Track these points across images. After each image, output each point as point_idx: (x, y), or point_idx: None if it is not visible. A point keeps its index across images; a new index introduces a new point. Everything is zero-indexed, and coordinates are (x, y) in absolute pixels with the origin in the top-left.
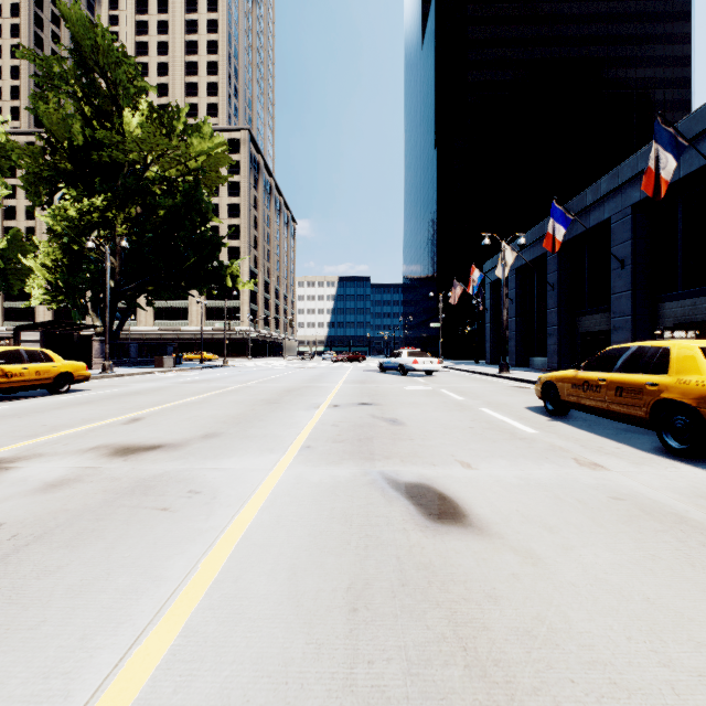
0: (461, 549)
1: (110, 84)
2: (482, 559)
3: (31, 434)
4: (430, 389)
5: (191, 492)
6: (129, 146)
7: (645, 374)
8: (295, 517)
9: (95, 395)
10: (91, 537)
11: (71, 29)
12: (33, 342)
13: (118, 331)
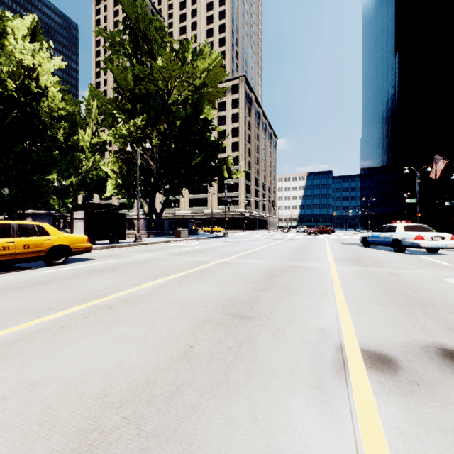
0: None
1: (149, 44)
2: None
3: None
4: None
5: None
6: (155, 77)
7: None
8: None
9: (75, 269)
10: None
11: (125, 11)
12: (80, 219)
13: (161, 213)
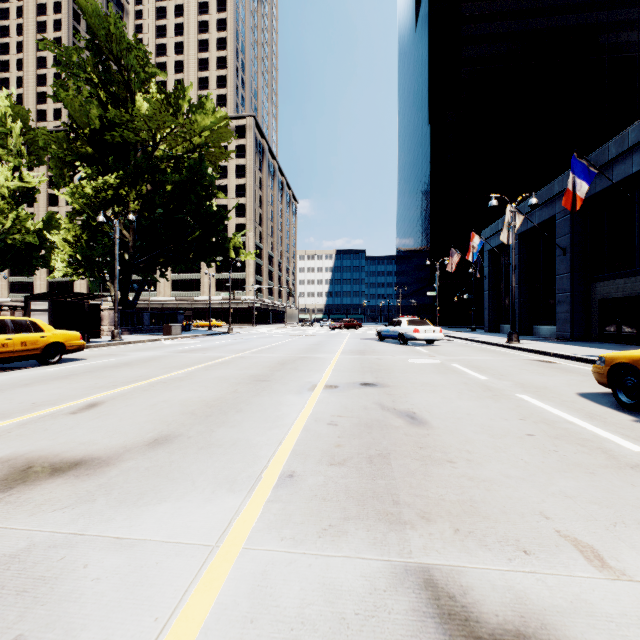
0: None
1: (124, 71)
2: None
3: None
4: (439, 363)
5: None
6: (138, 125)
7: None
8: None
9: (82, 366)
10: None
11: (88, 21)
12: (42, 311)
13: (135, 301)
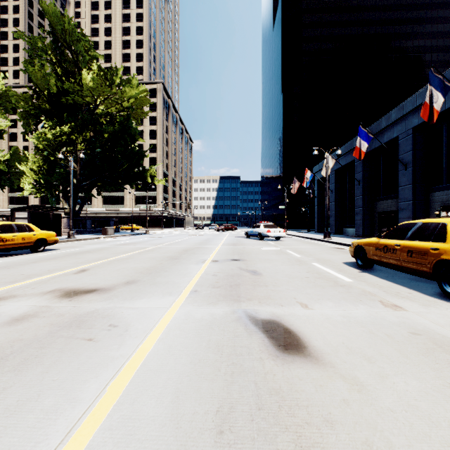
0: (303, 377)
1: (74, 54)
2: (319, 386)
3: (12, 280)
4: (279, 250)
5: (111, 326)
6: (85, 93)
7: (429, 242)
8: (181, 347)
9: (60, 253)
10: (33, 363)
11: (48, 19)
12: (23, 218)
13: (79, 211)
